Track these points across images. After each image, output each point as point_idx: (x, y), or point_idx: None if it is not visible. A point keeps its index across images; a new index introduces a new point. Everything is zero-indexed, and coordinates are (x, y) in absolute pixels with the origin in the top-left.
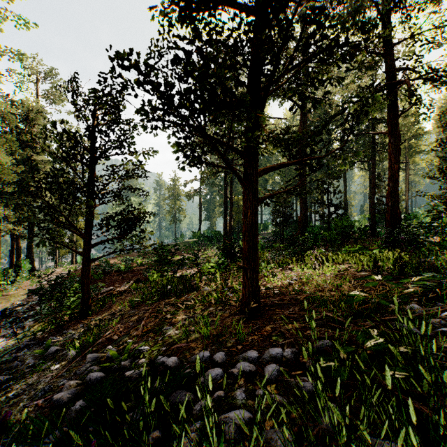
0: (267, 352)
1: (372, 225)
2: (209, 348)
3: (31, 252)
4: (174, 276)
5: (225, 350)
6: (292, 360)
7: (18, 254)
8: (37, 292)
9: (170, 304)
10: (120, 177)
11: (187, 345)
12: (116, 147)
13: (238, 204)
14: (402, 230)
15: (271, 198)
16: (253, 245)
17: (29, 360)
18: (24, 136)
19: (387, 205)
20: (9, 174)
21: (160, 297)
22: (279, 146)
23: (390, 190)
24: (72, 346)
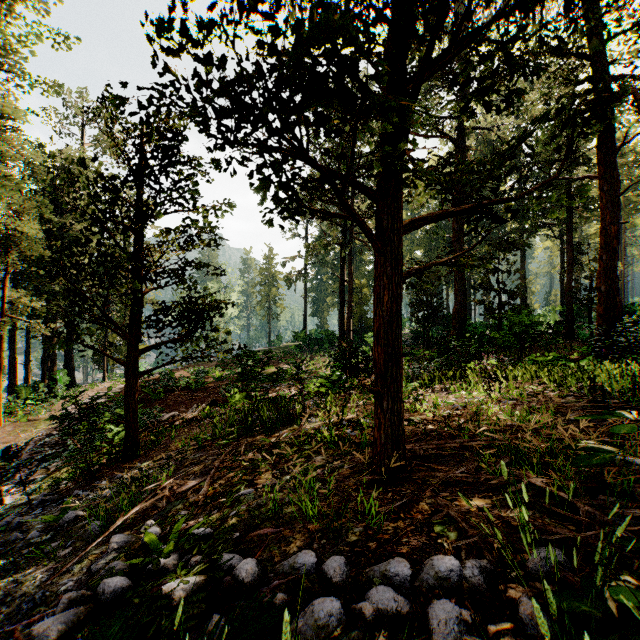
0: (430, 565)
1: (568, 323)
2: (315, 542)
3: (70, 359)
4: (264, 399)
5: (345, 549)
6: (483, 588)
7: (52, 362)
8: (61, 421)
9: (254, 446)
10: (181, 247)
11: (277, 531)
12: (178, 203)
13: (360, 291)
14: (628, 330)
15: (419, 276)
16: (394, 353)
17: (32, 533)
18: (59, 198)
19: (599, 290)
20: (35, 249)
21: (241, 432)
22: (431, 189)
23: (602, 266)
24: (97, 513)
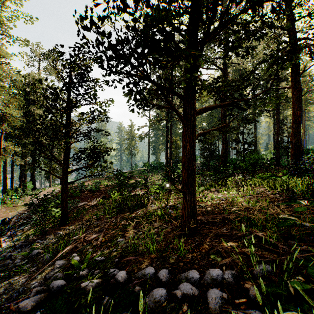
0: (208, 273)
1: (277, 158)
2: (154, 263)
3: (33, 176)
4: (129, 195)
5: (168, 266)
6: (233, 283)
7: (24, 178)
8: (30, 206)
9: (124, 218)
10: (88, 121)
11: (135, 258)
12: (87, 100)
13: (176, 143)
14: (305, 161)
15: (204, 135)
16: (192, 173)
17: (17, 260)
18: (28, 97)
19: (291, 142)
20: (16, 122)
21: (118, 211)
22: (210, 94)
23: (293, 130)
24: (48, 250)
